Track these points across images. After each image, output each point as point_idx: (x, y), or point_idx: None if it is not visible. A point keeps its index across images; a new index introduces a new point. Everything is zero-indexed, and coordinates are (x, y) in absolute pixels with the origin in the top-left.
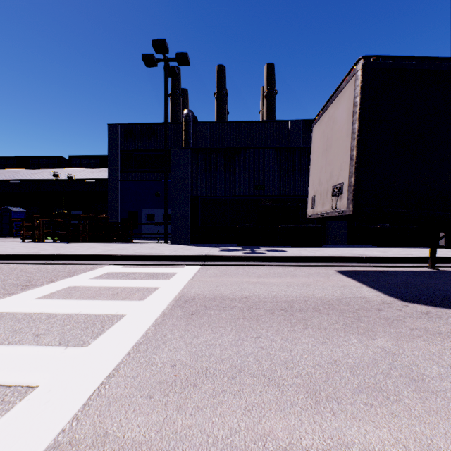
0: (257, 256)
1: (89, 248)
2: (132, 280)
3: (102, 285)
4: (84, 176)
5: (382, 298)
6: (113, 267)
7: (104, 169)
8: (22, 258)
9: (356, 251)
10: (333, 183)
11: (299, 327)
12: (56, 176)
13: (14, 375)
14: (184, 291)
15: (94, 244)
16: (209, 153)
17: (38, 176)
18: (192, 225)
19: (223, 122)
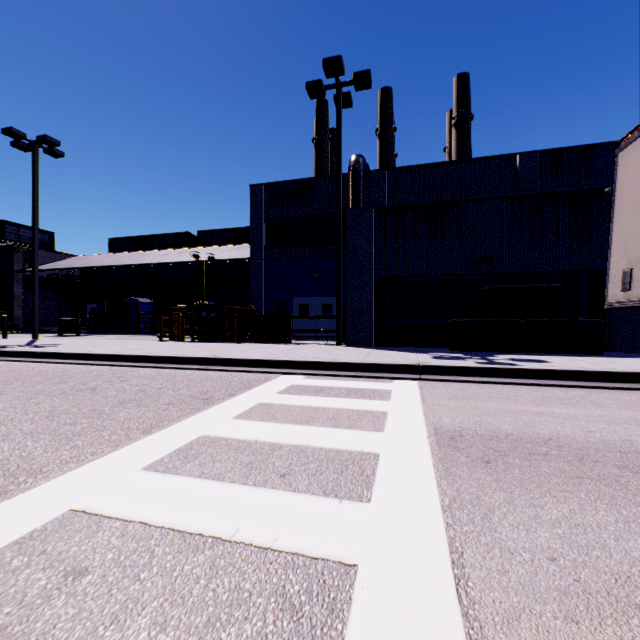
0: (507, 368)
1: (246, 350)
2: (337, 399)
3: (301, 403)
4: (219, 256)
5: None
6: (292, 377)
7: (241, 246)
8: (176, 361)
9: None
10: None
11: None
12: (195, 257)
13: (304, 539)
14: (431, 420)
15: (246, 345)
16: (402, 214)
17: (166, 258)
18: (377, 320)
19: (408, 168)
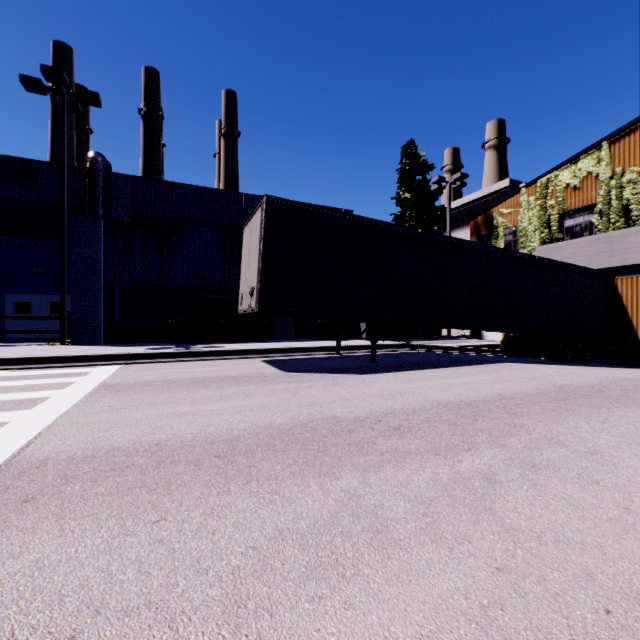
0: (190, 351)
1: None
2: (37, 380)
3: None
4: None
5: (276, 372)
6: None
7: None
8: None
9: (293, 344)
10: (251, 286)
11: (203, 387)
12: None
13: None
14: (107, 381)
15: None
16: (132, 229)
17: None
18: (106, 320)
19: (153, 180)
